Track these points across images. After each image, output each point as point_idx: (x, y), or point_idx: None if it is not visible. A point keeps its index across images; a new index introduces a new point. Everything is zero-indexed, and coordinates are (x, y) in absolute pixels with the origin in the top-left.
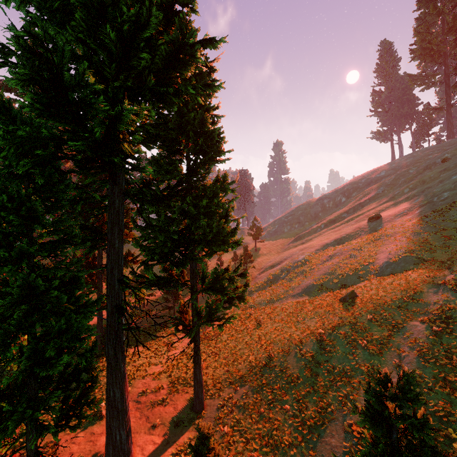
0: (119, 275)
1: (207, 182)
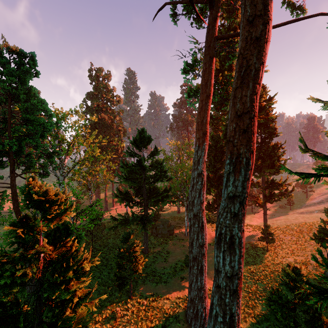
0: None
1: (269, 145)
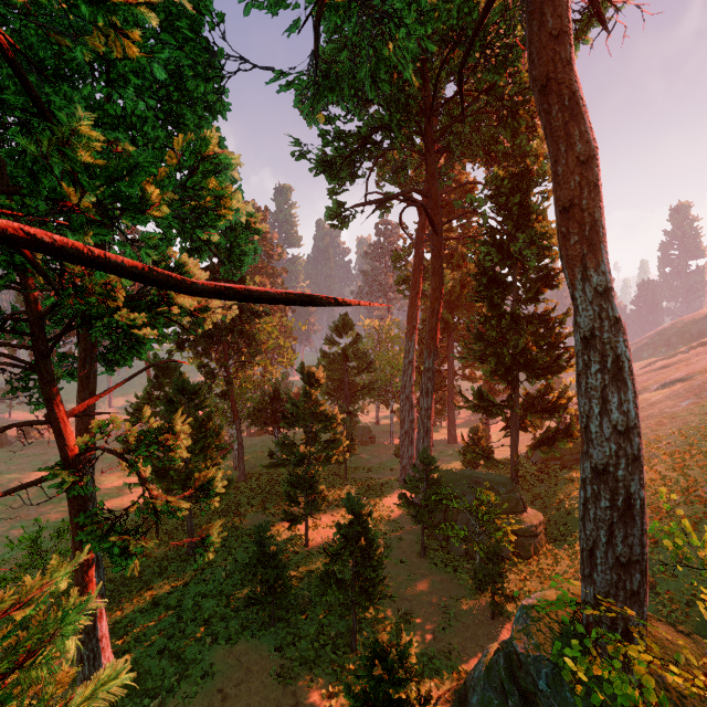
0: (452, 371)
1: None
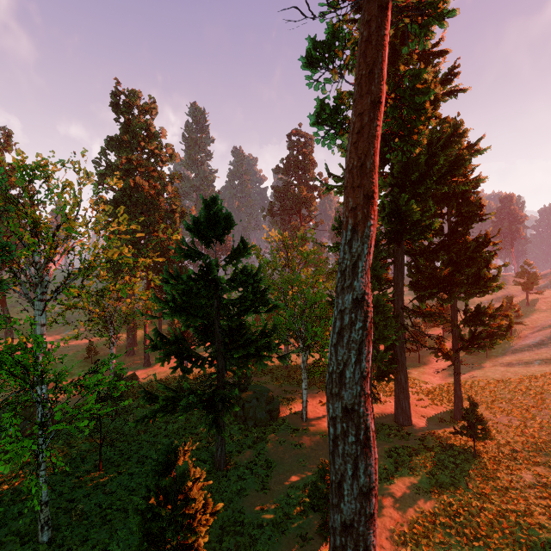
0: (402, 305)
1: (467, 238)
